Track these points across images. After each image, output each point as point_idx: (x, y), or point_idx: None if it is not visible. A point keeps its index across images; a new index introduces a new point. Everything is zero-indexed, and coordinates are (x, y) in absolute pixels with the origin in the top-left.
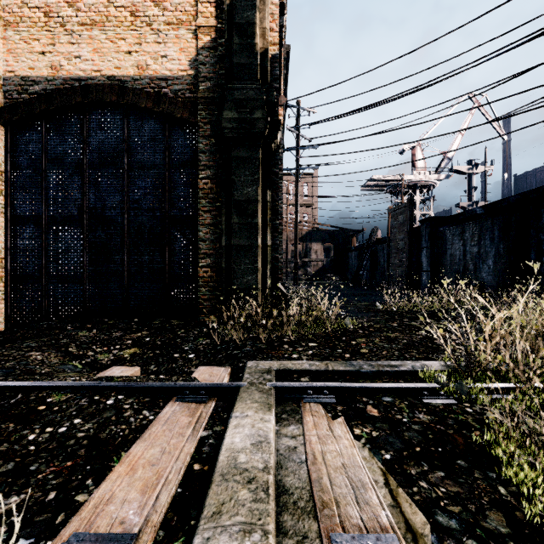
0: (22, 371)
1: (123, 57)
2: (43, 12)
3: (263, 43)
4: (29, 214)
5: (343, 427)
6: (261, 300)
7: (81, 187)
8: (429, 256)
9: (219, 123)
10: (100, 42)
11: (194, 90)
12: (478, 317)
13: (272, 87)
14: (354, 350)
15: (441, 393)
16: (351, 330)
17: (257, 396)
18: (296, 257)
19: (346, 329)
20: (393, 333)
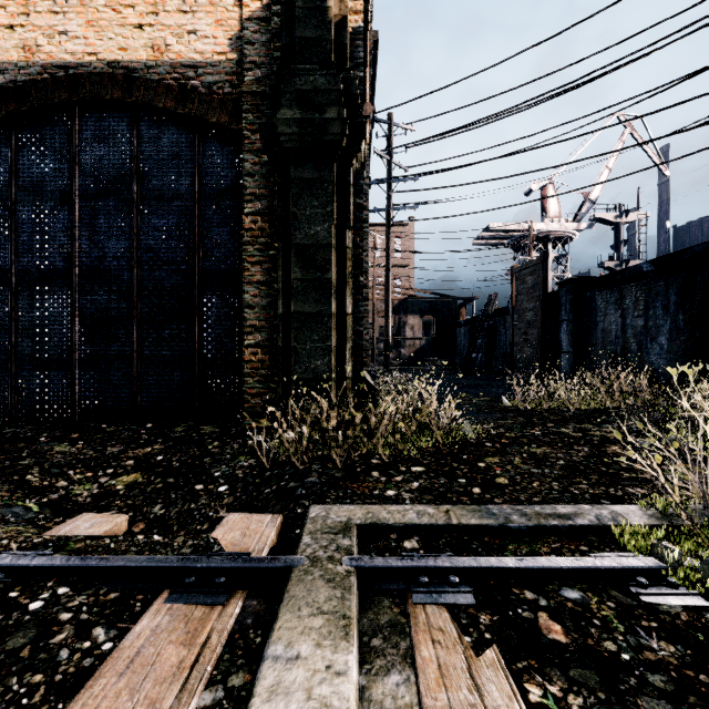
0: None
1: (131, 33)
2: None
3: (339, 8)
4: None
5: (503, 680)
6: (336, 397)
7: (68, 227)
8: (572, 332)
9: (273, 127)
10: (97, 11)
11: (236, 83)
12: (663, 421)
13: (353, 74)
14: (486, 480)
15: (672, 580)
16: (473, 442)
17: (322, 595)
18: (387, 334)
19: (465, 440)
20: (540, 447)
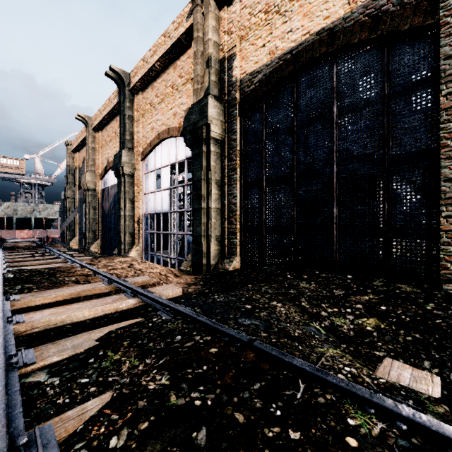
0: (278, 328)
1: (332, 3)
2: (264, 12)
3: None
4: (254, 179)
5: None
6: None
7: (291, 148)
8: None
9: None
10: (309, 4)
11: None
12: None
13: None
14: None
15: None
16: None
17: None
18: None
19: None
20: None
